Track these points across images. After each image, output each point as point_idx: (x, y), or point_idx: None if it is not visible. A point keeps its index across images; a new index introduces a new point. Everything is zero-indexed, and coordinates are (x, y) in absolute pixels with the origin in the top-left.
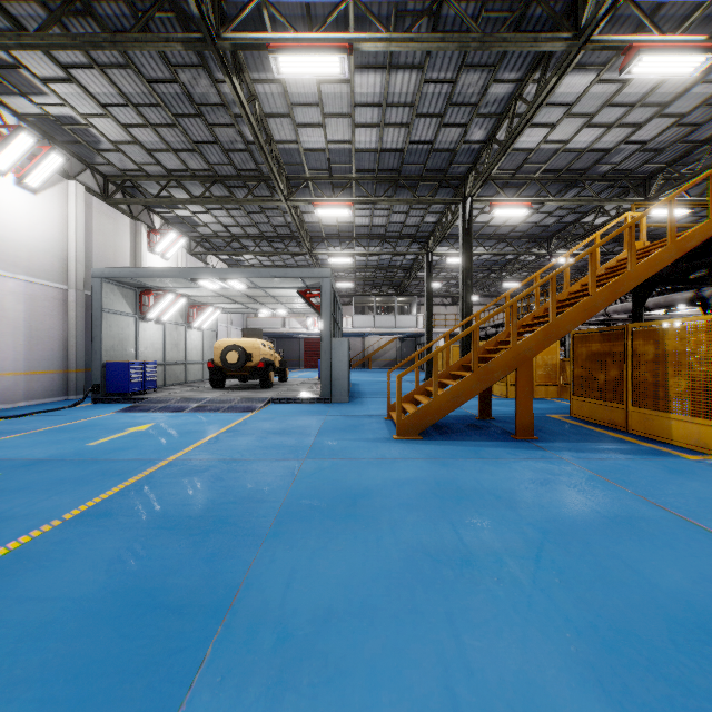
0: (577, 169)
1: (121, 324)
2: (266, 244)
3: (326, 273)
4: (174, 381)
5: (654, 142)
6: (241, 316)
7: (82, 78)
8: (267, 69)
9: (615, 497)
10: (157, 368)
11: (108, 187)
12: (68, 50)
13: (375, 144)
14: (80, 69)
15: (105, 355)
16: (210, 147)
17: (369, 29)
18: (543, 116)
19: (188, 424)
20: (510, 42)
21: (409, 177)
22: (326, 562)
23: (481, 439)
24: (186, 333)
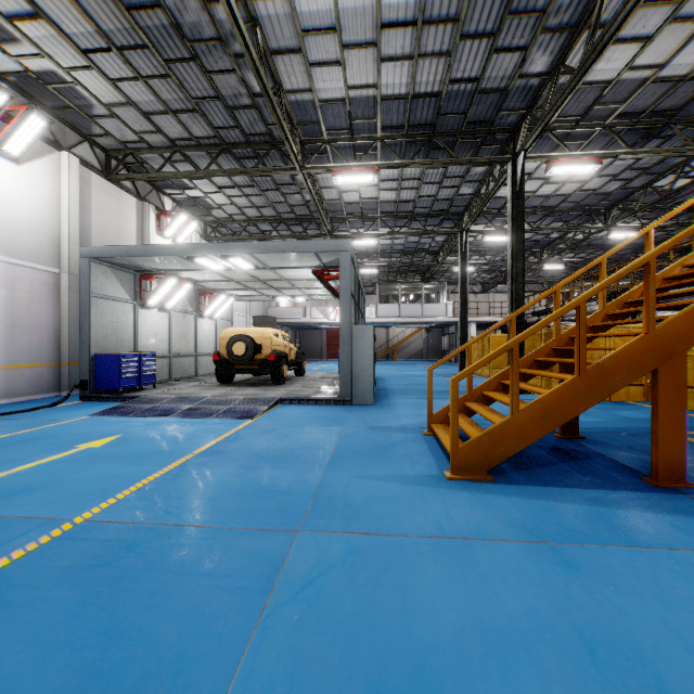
0: (665, 109)
1: (116, 311)
2: (284, 228)
3: (345, 245)
4: (181, 374)
5: None
6: (262, 306)
7: (52, 12)
8: None
9: None
10: (161, 361)
11: (110, 163)
12: None
13: (406, 87)
14: None
15: (94, 346)
16: (212, 105)
17: None
18: (635, 25)
19: (161, 437)
20: None
21: (446, 133)
22: None
23: (594, 485)
24: (196, 322)
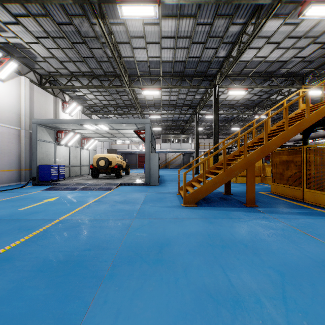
0: (270, 71)
1: (47, 146)
2: (119, 109)
3: (147, 121)
4: (74, 174)
5: (309, 57)
6: (108, 143)
7: (24, 22)
8: (117, 17)
9: (315, 246)
10: (66, 168)
11: (42, 80)
12: (13, 3)
13: (171, 58)
14: (23, 17)
15: (38, 162)
16: (91, 60)
17: None
18: (255, 43)
19: (76, 197)
20: None
21: (188, 75)
22: (141, 302)
23: (228, 206)
24: (80, 151)
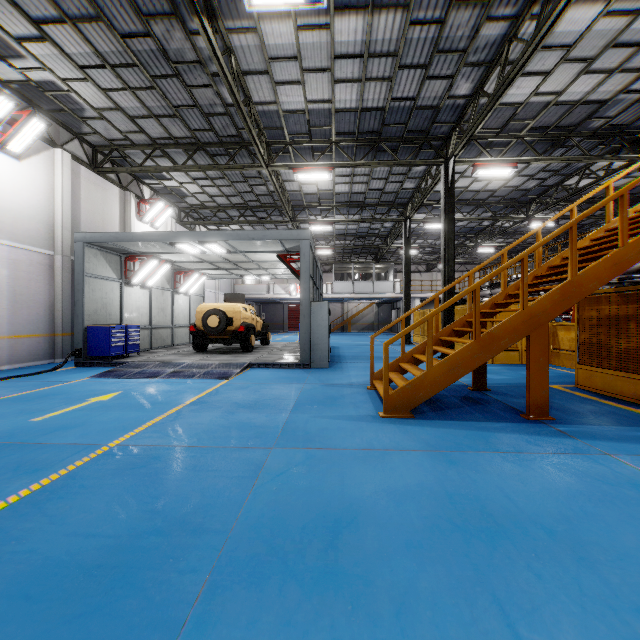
0: (567, 125)
1: (105, 288)
2: (250, 214)
3: (305, 234)
4: (160, 344)
5: None
6: (229, 283)
7: (56, 36)
8: (242, 17)
9: None
10: (143, 332)
11: (96, 157)
12: None
13: (355, 102)
14: (53, 25)
15: (87, 319)
16: (190, 112)
17: None
18: (537, 62)
19: (156, 393)
20: None
21: (390, 139)
22: None
23: (485, 419)
24: (172, 298)
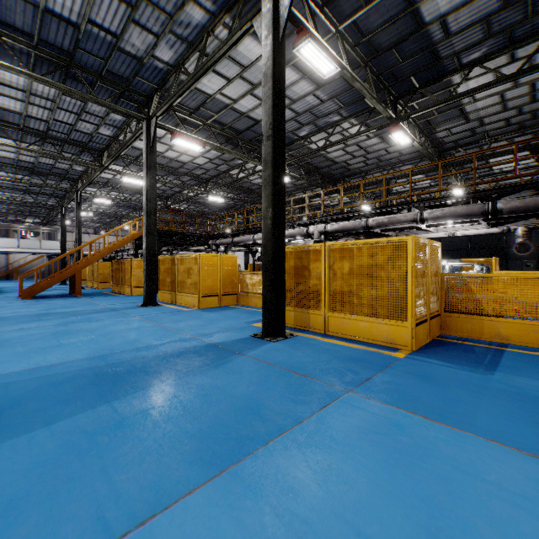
0: (136, 189)
1: None
2: None
3: None
4: None
5: (161, 188)
6: None
7: None
8: None
9: (82, 301)
10: None
11: None
12: None
13: (15, 157)
14: None
15: None
16: None
17: (9, 131)
18: (109, 171)
19: None
20: (75, 162)
21: (42, 172)
22: None
23: (60, 298)
24: None
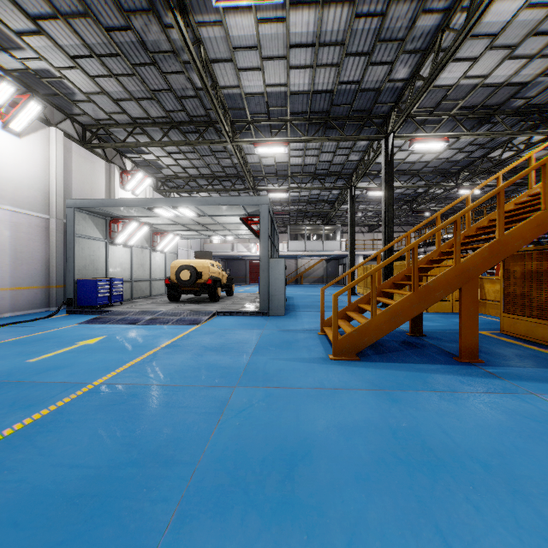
0: (492, 105)
1: (93, 247)
2: (217, 183)
3: (264, 200)
4: (140, 294)
5: None
6: (199, 242)
7: (51, 30)
8: (209, 12)
9: None
10: (125, 284)
11: (86, 134)
12: None
13: (308, 86)
14: (47, 21)
15: (77, 273)
16: (166, 95)
17: None
18: (466, 49)
19: (135, 337)
20: None
21: (338, 118)
22: None
23: (422, 362)
24: (150, 255)
